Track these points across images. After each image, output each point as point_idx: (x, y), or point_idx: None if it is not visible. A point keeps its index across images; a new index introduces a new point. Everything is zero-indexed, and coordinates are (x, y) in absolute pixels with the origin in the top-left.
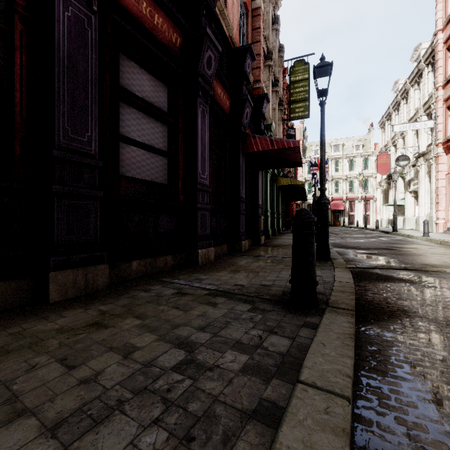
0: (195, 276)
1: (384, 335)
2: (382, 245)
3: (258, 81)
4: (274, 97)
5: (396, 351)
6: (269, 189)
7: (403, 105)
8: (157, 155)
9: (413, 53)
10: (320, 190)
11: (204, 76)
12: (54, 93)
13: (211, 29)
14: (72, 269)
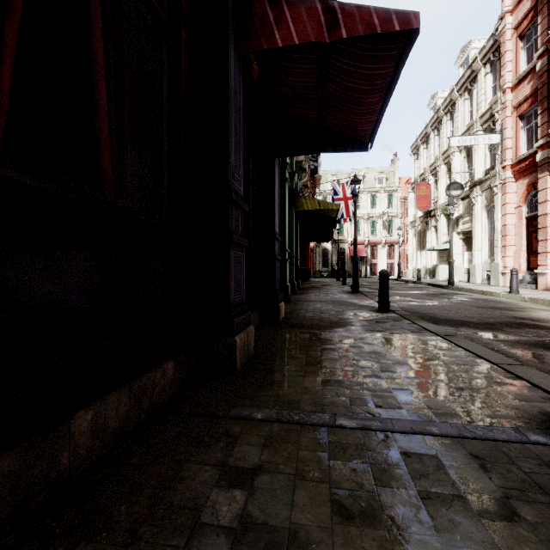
0: None
1: None
2: (491, 312)
3: None
4: None
5: None
6: None
7: (447, 121)
8: None
9: (458, 56)
10: None
11: None
12: None
13: None
14: None
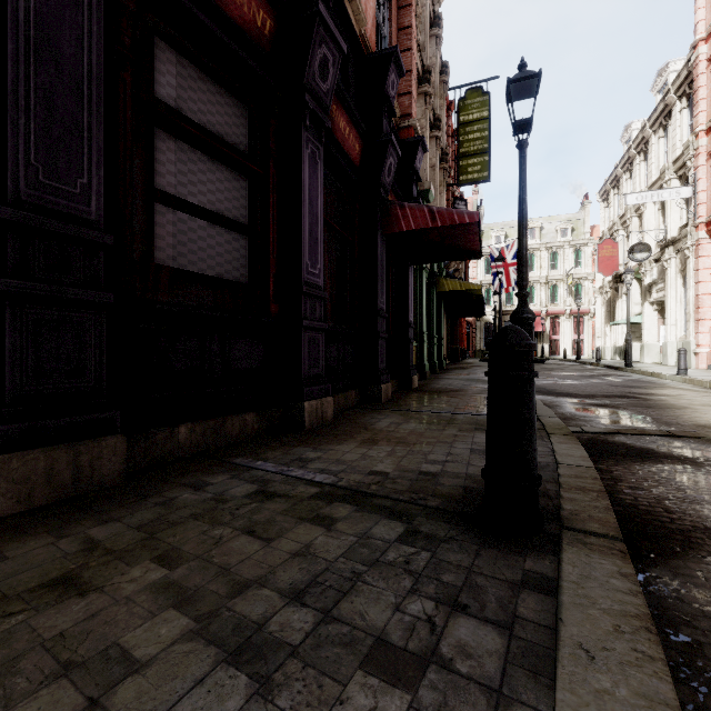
0: (295, 453)
1: (693, 596)
2: (614, 389)
3: (408, 116)
4: (433, 147)
5: None
6: (425, 297)
7: (640, 162)
8: (229, 230)
9: (655, 80)
10: (518, 296)
11: (316, 93)
12: (6, 92)
13: (327, 11)
14: (43, 448)
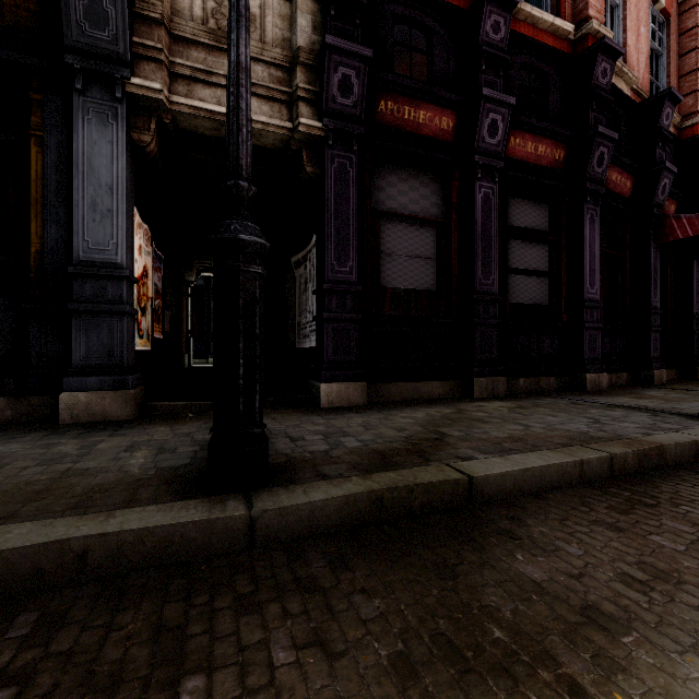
0: (585, 397)
1: None
2: None
3: (691, 115)
4: None
5: None
6: None
7: None
8: (538, 277)
9: None
10: None
11: (594, 177)
12: (473, 255)
13: (602, 118)
14: (484, 377)
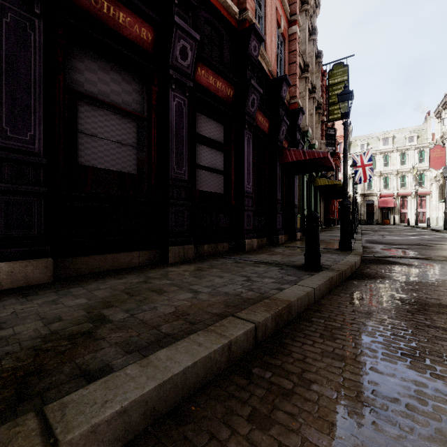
0: (244, 256)
1: (358, 284)
2: (419, 241)
3: (294, 97)
4: (311, 103)
5: (358, 288)
6: (306, 189)
7: None
8: (218, 174)
9: None
10: (343, 193)
11: (249, 113)
12: (169, 149)
13: (254, 77)
14: (177, 246)
